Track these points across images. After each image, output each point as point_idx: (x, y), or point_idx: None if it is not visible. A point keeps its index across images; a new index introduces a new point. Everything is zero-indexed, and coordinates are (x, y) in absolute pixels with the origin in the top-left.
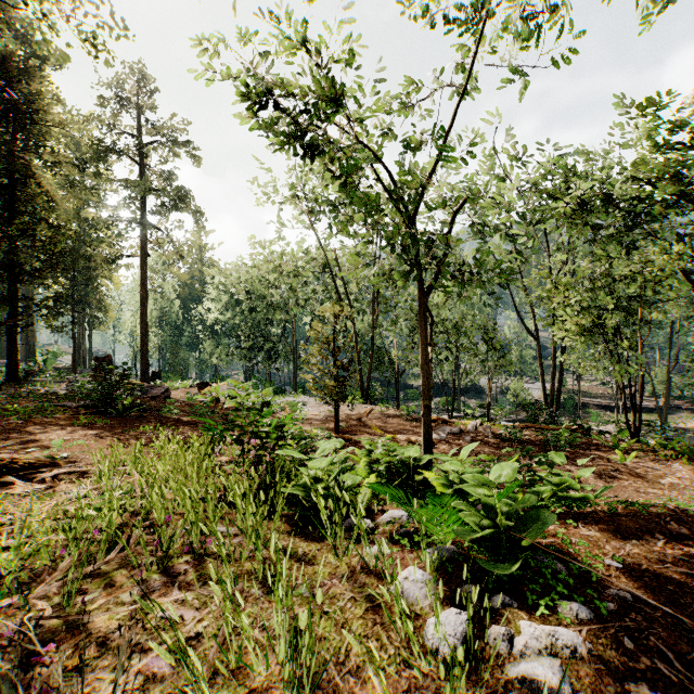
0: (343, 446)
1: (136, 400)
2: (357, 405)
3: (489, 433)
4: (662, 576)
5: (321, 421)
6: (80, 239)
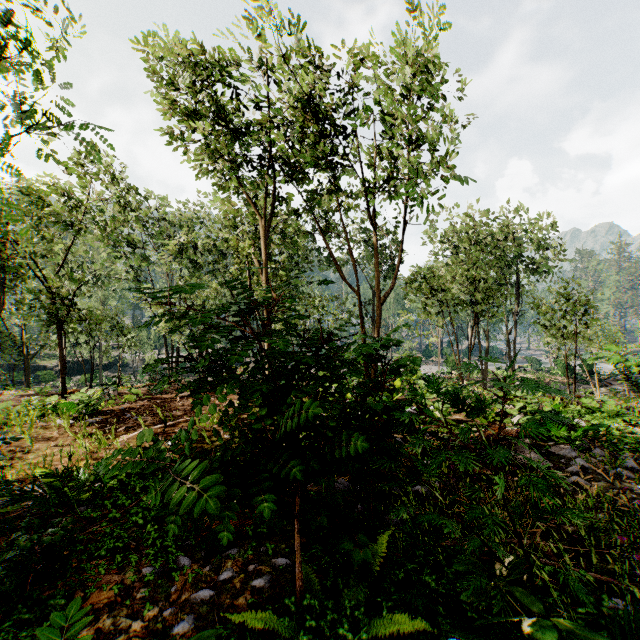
0: None
1: None
2: None
3: (117, 393)
4: (132, 407)
5: None
6: None
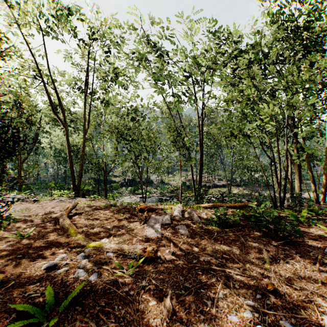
0: None
1: None
2: (66, 198)
3: (197, 218)
4: None
5: None
6: None
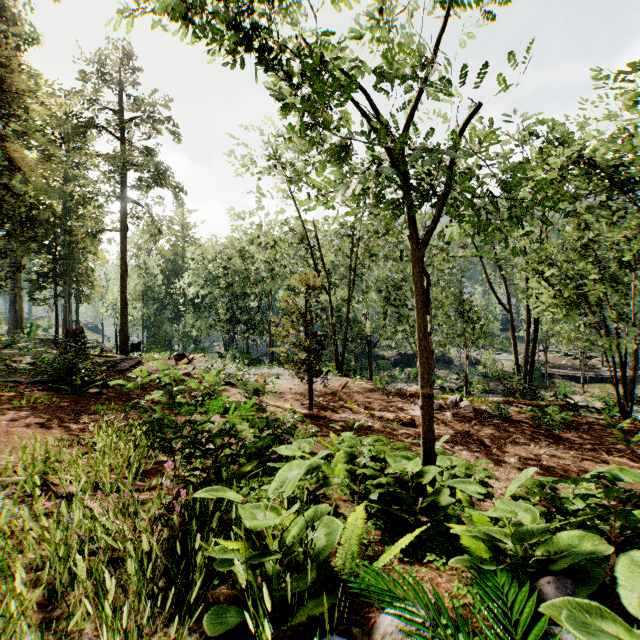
0: (317, 425)
1: (101, 374)
2: (331, 377)
3: (471, 409)
4: None
5: (295, 395)
6: (67, 216)
